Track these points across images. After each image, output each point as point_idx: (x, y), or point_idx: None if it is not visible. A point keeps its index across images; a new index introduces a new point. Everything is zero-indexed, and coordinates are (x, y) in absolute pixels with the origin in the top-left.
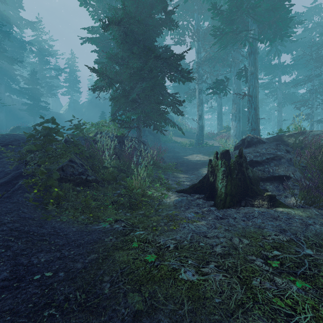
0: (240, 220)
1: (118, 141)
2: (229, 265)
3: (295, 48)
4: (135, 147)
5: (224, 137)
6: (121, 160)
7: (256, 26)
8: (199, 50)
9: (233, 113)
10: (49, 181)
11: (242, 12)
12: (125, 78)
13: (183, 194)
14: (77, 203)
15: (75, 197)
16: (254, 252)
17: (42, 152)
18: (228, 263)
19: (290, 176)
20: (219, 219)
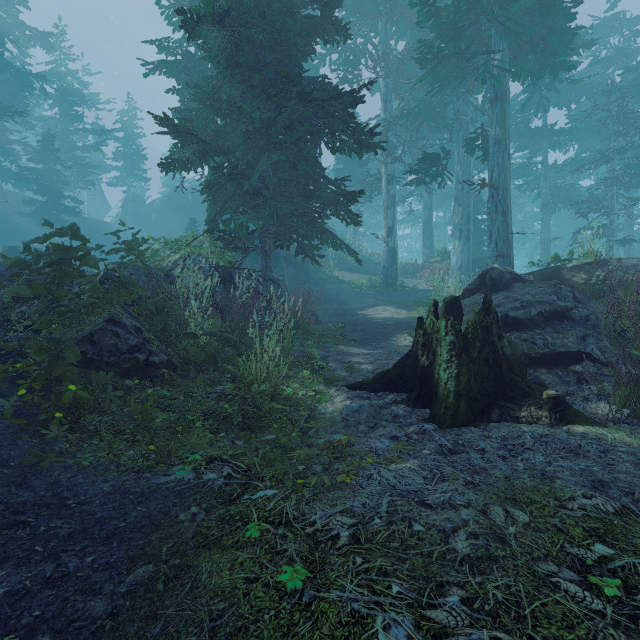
0: (495, 456)
1: (222, 278)
2: (499, 596)
3: (575, 97)
4: (256, 290)
5: (438, 271)
6: (227, 319)
7: (505, 45)
8: (387, 95)
9: (457, 223)
10: (54, 368)
11: (480, 13)
12: (235, 144)
13: (362, 392)
14: (124, 418)
15: (119, 402)
16: (549, 550)
17: (45, 300)
18: (496, 591)
19: (591, 354)
20: (448, 453)
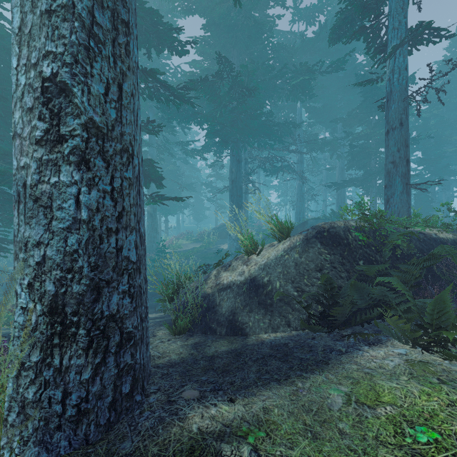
0: None
1: None
2: None
3: None
4: None
5: None
6: None
7: None
8: None
9: None
10: None
11: None
12: None
13: None
14: None
15: None
16: None
17: None
18: None
19: None
20: None
